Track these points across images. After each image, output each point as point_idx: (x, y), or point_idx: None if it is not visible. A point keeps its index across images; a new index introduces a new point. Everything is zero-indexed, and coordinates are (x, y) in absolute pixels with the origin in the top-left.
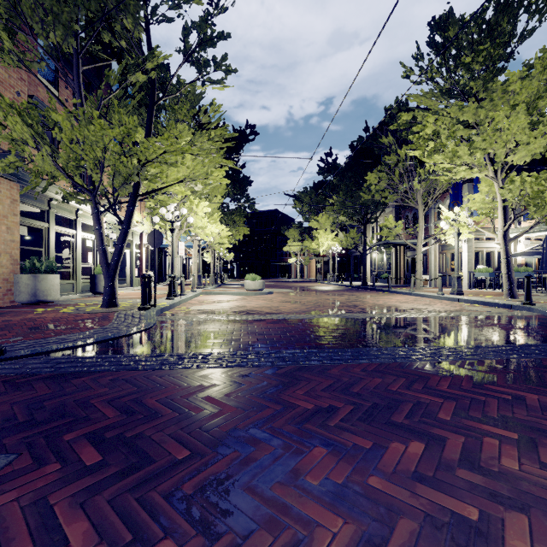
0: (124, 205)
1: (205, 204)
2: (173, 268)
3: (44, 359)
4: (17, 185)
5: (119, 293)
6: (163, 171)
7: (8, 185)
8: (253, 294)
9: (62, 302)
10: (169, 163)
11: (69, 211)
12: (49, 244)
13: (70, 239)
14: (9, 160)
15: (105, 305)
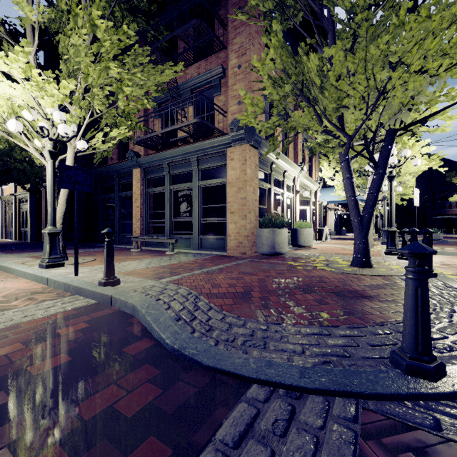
0: (306, 166)
1: (423, 143)
2: (392, 222)
3: None
4: (257, 152)
5: (312, 246)
6: (444, 86)
7: (253, 152)
8: None
9: (288, 254)
10: None
11: (279, 173)
12: (270, 203)
13: (278, 198)
14: (272, 120)
15: (359, 264)
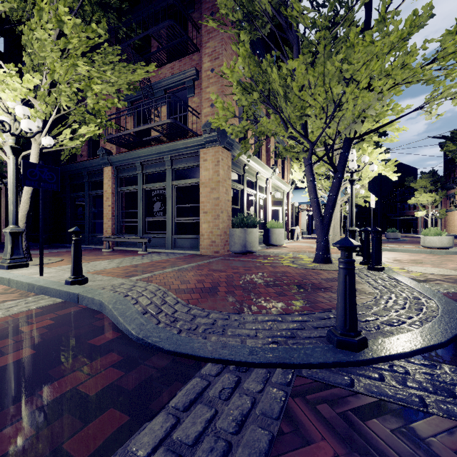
0: (279, 168)
1: (380, 151)
2: (353, 222)
3: (453, 374)
4: (230, 154)
5: (283, 245)
6: (391, 101)
7: (226, 154)
8: (442, 253)
9: (259, 252)
10: (424, 80)
11: (252, 175)
12: (243, 203)
13: (251, 199)
14: (242, 124)
15: (320, 260)
